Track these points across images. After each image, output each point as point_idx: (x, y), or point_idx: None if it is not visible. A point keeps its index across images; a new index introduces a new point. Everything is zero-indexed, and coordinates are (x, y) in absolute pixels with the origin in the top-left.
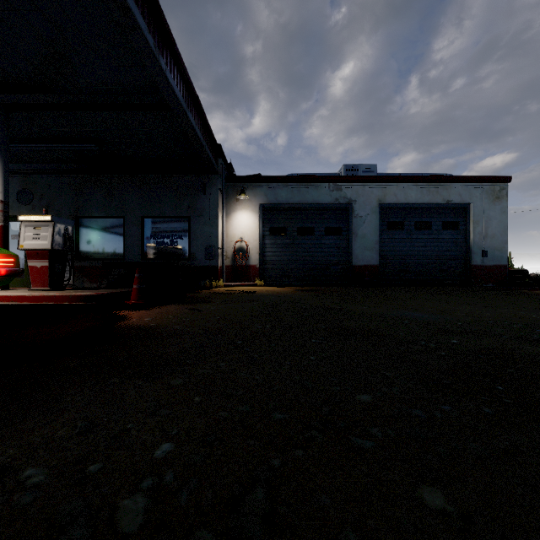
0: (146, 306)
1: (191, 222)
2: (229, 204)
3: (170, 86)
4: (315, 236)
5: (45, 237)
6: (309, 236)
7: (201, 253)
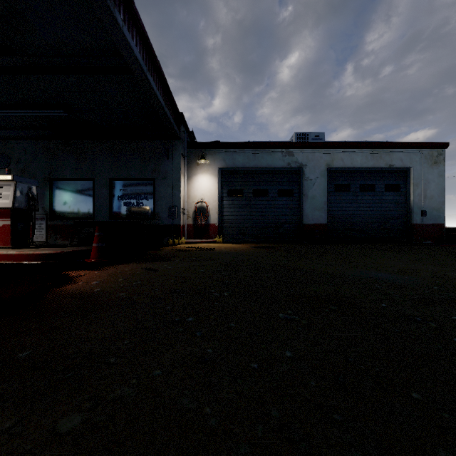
0: (103, 265)
1: (155, 184)
2: (190, 168)
3: (128, 45)
4: (269, 197)
5: (6, 196)
6: (263, 197)
7: (164, 213)
